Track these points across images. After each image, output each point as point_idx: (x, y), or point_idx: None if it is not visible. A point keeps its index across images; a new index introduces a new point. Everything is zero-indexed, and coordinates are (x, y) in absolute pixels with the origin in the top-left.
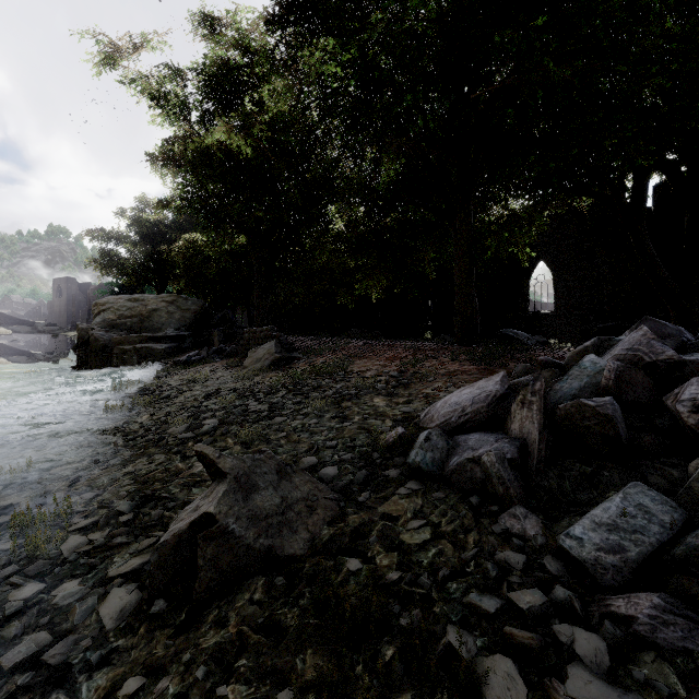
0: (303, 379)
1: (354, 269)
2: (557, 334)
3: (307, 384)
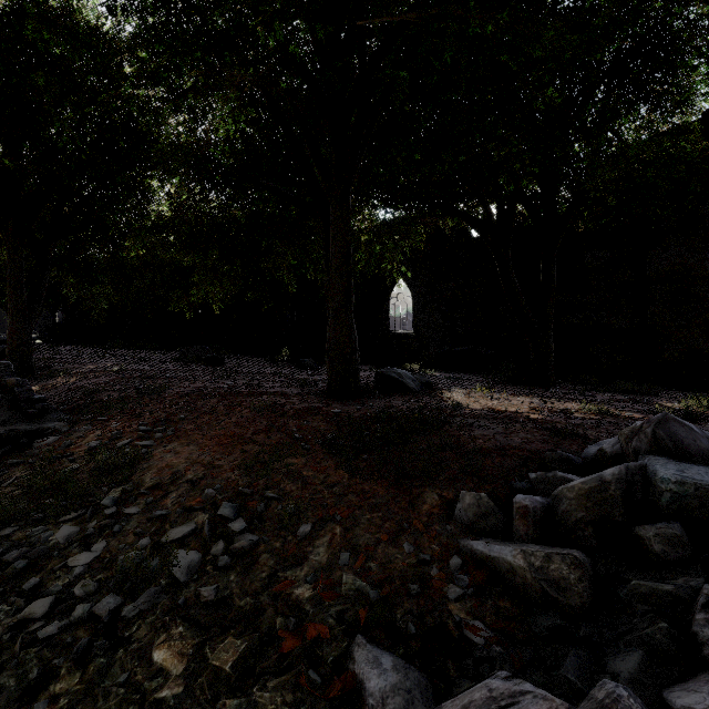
0: (8, 521)
1: (193, 268)
2: (416, 355)
3: (1, 554)
